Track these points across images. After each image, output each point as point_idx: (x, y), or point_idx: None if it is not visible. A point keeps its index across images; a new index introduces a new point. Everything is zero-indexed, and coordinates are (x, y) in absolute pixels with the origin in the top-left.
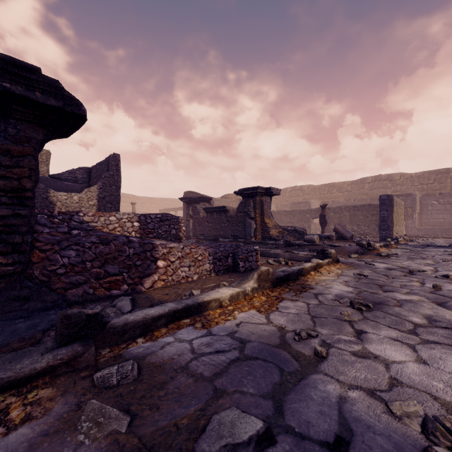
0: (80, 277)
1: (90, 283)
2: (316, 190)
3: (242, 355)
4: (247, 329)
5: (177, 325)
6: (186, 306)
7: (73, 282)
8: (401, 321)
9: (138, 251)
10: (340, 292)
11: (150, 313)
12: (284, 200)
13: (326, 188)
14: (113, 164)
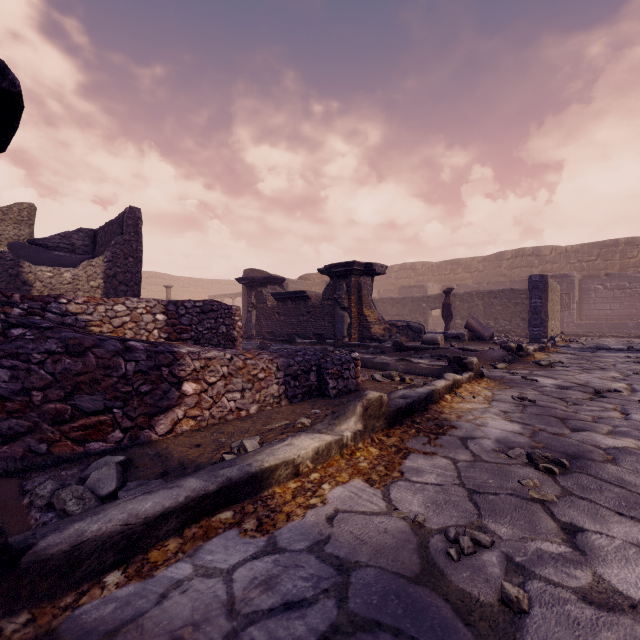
0: (19, 421)
1: (39, 432)
2: (434, 269)
3: (344, 616)
4: (350, 530)
5: (205, 527)
6: (226, 483)
7: (3, 433)
8: (635, 499)
9: (145, 366)
10: (503, 434)
11: (141, 511)
12: (390, 284)
13: (448, 267)
14: (129, 223)
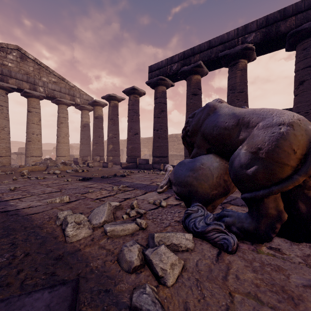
0: None
1: None
2: None
3: None
4: None
5: None
6: None
7: None
8: None
9: None
10: None
11: None
12: None
13: None
14: None
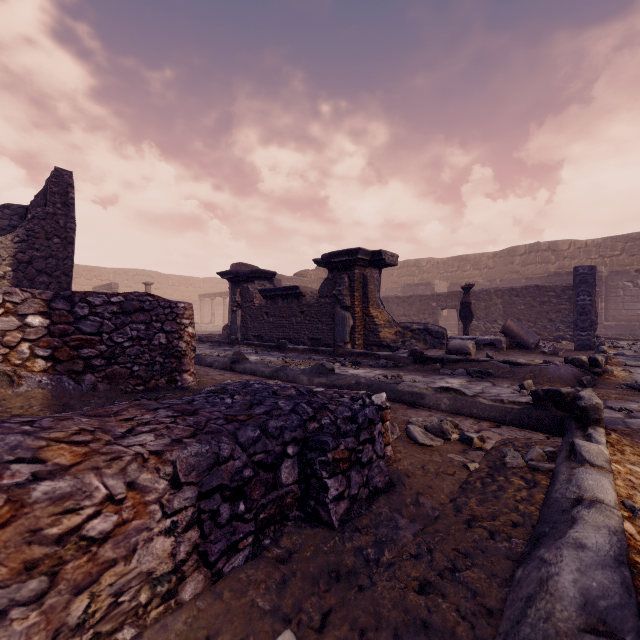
0: None
1: None
2: (440, 266)
3: None
4: None
5: None
6: None
7: None
8: None
9: None
10: None
11: None
12: (392, 282)
13: (455, 264)
14: (54, 190)
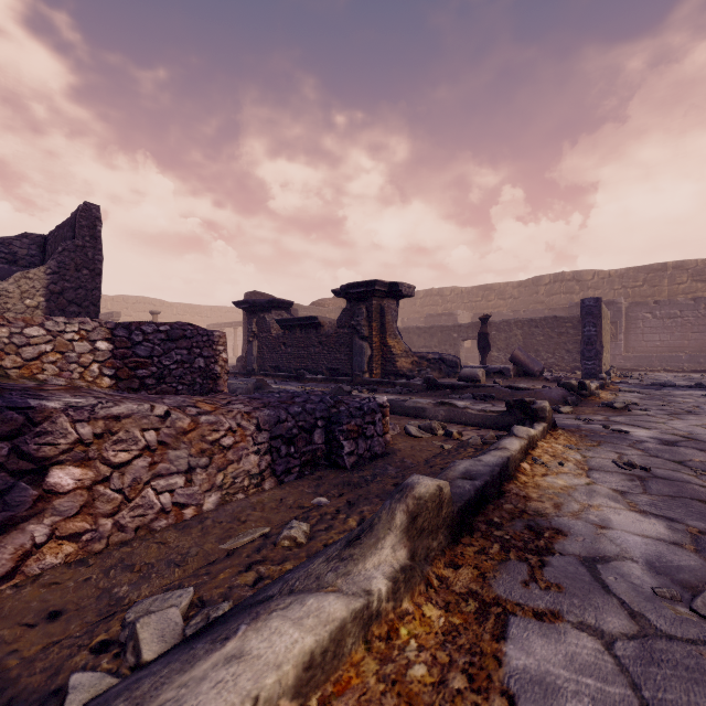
0: None
1: None
2: (464, 295)
3: None
4: None
5: None
6: None
7: None
8: None
9: None
10: (651, 548)
11: None
12: (414, 312)
13: (480, 293)
14: (83, 224)
